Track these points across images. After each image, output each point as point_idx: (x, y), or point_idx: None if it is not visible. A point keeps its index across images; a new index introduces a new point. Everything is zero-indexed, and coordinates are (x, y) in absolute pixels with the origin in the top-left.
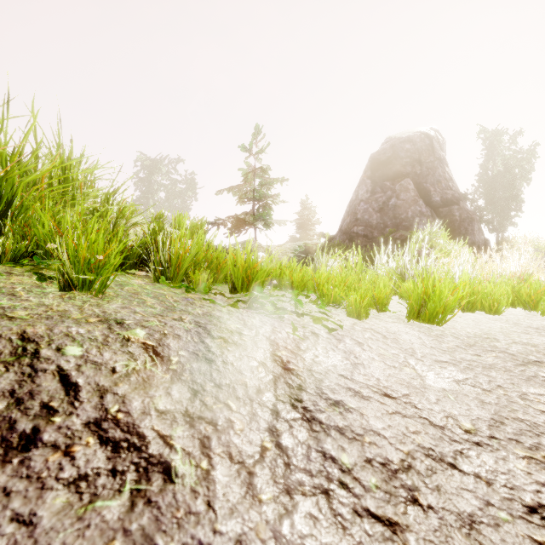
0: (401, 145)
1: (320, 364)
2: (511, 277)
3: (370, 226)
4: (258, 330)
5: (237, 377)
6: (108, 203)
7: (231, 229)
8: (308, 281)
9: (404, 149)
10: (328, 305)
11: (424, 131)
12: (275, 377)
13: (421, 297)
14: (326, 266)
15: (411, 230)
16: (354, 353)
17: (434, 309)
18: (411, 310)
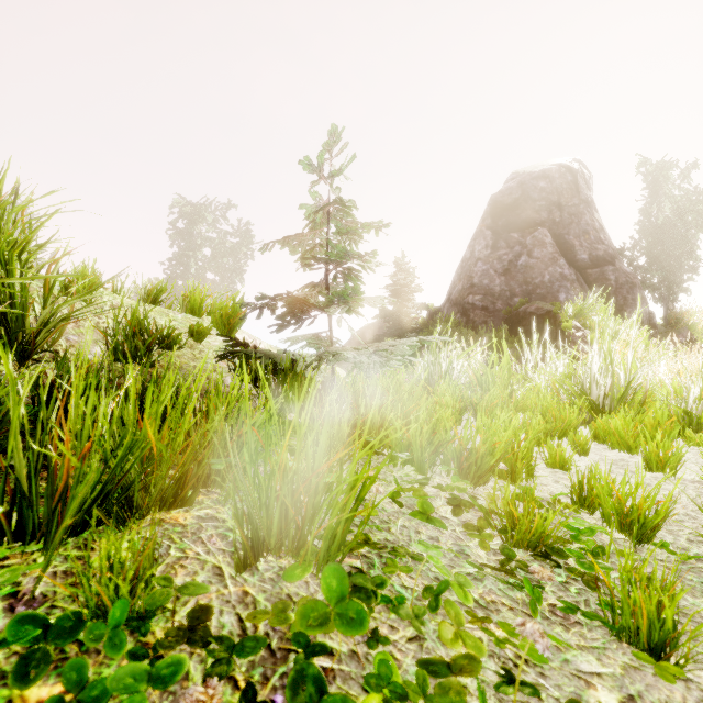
0: (533, 182)
1: None
2: None
3: (490, 294)
4: None
5: None
6: (10, 273)
7: (283, 318)
8: (445, 443)
9: (537, 188)
10: (518, 545)
11: (565, 163)
12: None
13: None
14: (449, 372)
15: (549, 300)
16: None
17: None
18: None
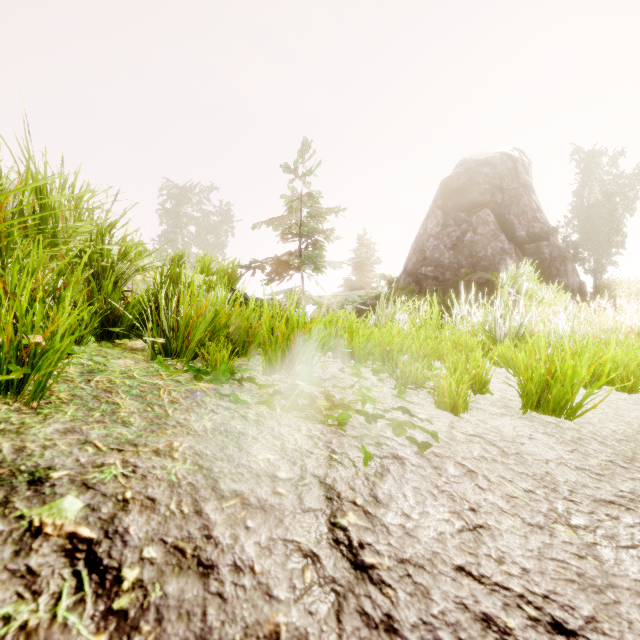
0: (478, 168)
1: (418, 541)
2: (628, 333)
3: (441, 266)
4: (305, 464)
5: (259, 614)
6: (103, 242)
7: (270, 275)
8: (374, 347)
9: (481, 173)
10: (405, 386)
11: (506, 152)
12: (338, 598)
13: (543, 379)
14: (393, 320)
15: (491, 271)
16: (468, 500)
17: (563, 396)
18: (529, 398)
